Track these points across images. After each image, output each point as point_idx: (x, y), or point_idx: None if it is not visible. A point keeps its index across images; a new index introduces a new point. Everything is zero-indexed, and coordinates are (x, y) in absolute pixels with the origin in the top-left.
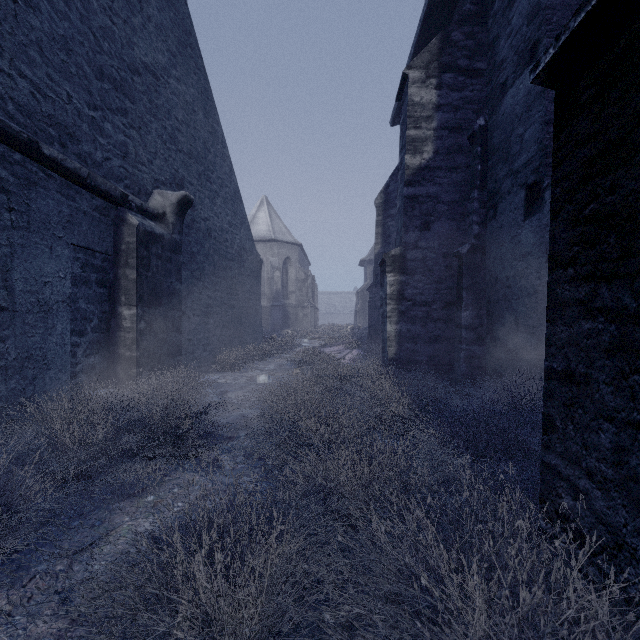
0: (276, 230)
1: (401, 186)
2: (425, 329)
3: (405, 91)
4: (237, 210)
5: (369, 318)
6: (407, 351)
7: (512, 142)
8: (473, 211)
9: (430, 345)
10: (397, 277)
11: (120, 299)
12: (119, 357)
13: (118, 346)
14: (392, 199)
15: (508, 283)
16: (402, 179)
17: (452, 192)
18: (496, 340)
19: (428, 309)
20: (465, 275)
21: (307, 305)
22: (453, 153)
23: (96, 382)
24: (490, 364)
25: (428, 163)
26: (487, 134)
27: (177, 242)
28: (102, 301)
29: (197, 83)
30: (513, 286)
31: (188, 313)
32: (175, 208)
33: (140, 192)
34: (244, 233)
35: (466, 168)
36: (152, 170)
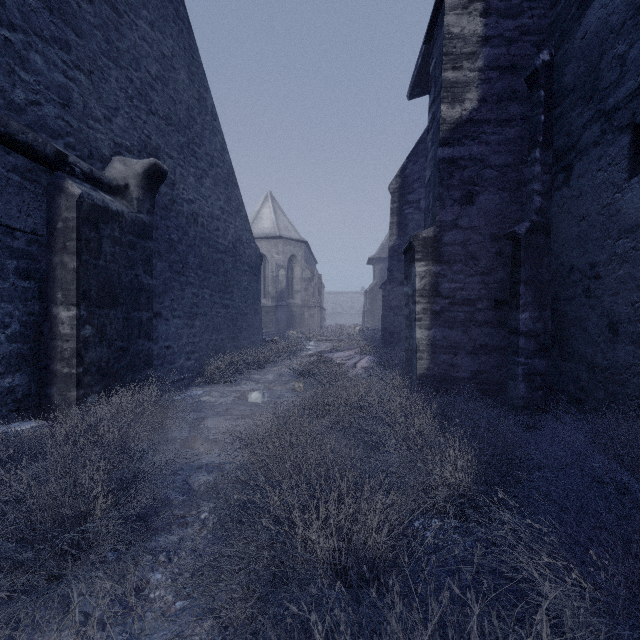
0: (281, 227)
1: (433, 148)
2: (467, 336)
3: (439, 24)
4: (231, 195)
5: (383, 319)
6: (443, 365)
7: (602, 70)
8: (534, 177)
9: (474, 357)
10: (430, 267)
11: (55, 296)
12: (54, 375)
13: (53, 360)
14: (409, 183)
15: (595, 272)
16: (435, 139)
17: (504, 153)
18: (570, 352)
19: (471, 309)
20: (523, 263)
21: (313, 305)
22: (505, 101)
23: (16, 411)
24: (559, 384)
25: (471, 115)
26: (553, 73)
27: (145, 224)
28: (27, 298)
29: (178, 35)
30: (605, 276)
31: (165, 314)
32: (141, 180)
33: (92, 156)
34: (240, 222)
35: (523, 120)
36: (111, 130)
